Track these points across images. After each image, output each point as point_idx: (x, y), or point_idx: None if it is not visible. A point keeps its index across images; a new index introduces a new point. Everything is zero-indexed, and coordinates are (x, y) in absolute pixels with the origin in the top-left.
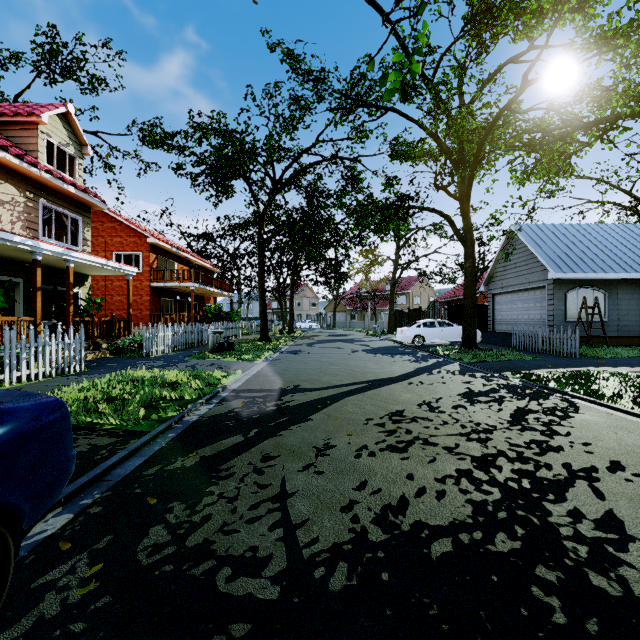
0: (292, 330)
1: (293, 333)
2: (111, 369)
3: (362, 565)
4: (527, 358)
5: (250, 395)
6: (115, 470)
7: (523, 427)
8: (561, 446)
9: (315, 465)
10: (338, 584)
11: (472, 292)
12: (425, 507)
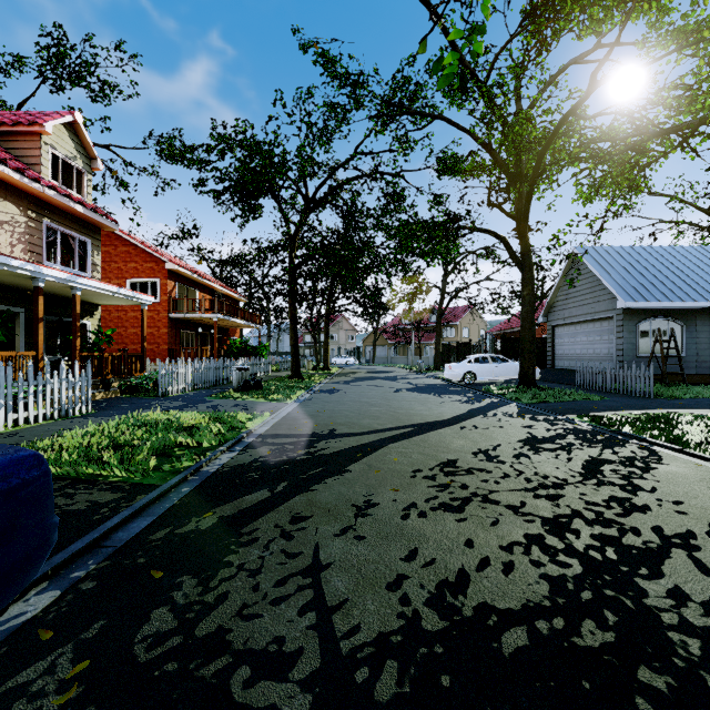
0: (327, 366)
1: (328, 370)
2: (122, 410)
3: (416, 664)
4: (594, 398)
5: (279, 441)
6: (116, 533)
7: (599, 481)
8: (647, 505)
9: (354, 528)
10: (386, 692)
11: (531, 323)
12: (490, 584)
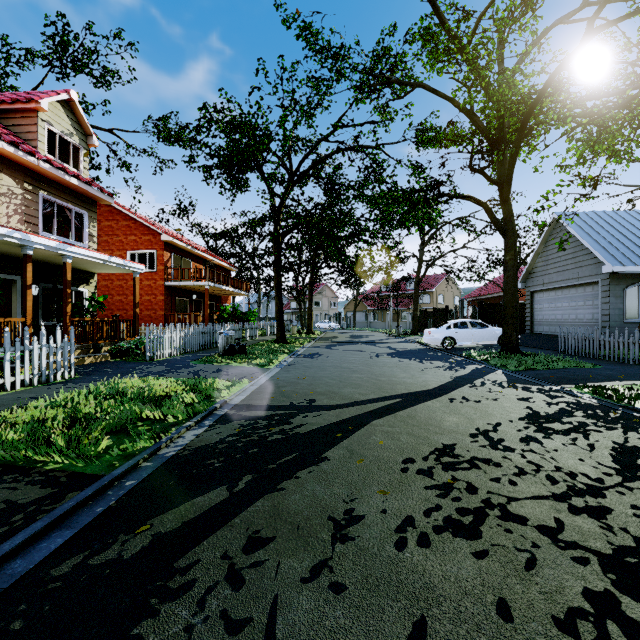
0: (311, 331)
1: (312, 334)
2: (104, 376)
3: None
4: (586, 366)
5: (252, 414)
6: (13, 561)
7: None
8: None
9: (331, 565)
10: None
11: (514, 288)
12: None
